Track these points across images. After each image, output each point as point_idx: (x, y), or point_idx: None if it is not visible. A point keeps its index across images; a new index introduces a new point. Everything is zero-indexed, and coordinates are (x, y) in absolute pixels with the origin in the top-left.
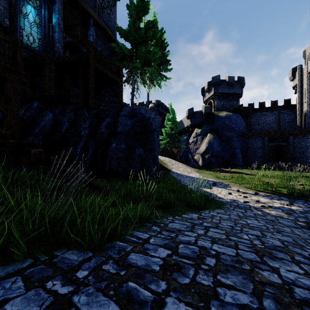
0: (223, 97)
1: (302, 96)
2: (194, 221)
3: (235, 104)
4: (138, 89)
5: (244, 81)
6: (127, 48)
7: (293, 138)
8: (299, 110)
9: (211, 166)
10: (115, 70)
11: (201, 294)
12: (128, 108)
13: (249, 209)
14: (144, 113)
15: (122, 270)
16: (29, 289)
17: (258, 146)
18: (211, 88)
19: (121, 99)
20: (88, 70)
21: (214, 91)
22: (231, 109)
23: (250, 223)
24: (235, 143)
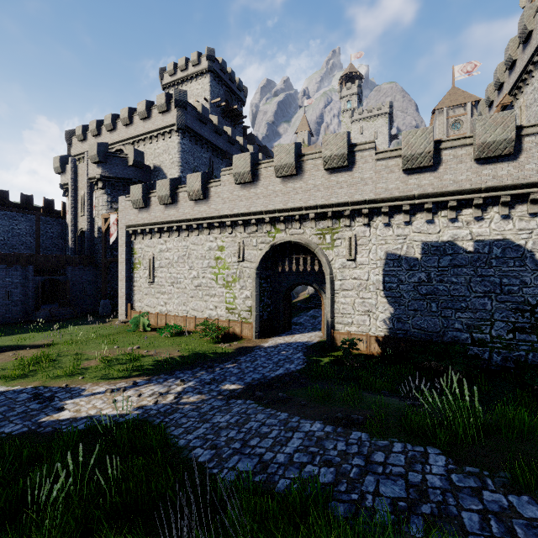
0: None
1: (76, 205)
2: (225, 452)
3: None
4: None
5: None
6: None
7: (73, 269)
8: (73, 224)
9: None
10: None
11: (345, 454)
12: None
13: (175, 408)
14: None
15: (342, 481)
16: (377, 509)
17: (16, 282)
18: None
19: None
20: None
21: None
22: None
23: (225, 420)
24: None
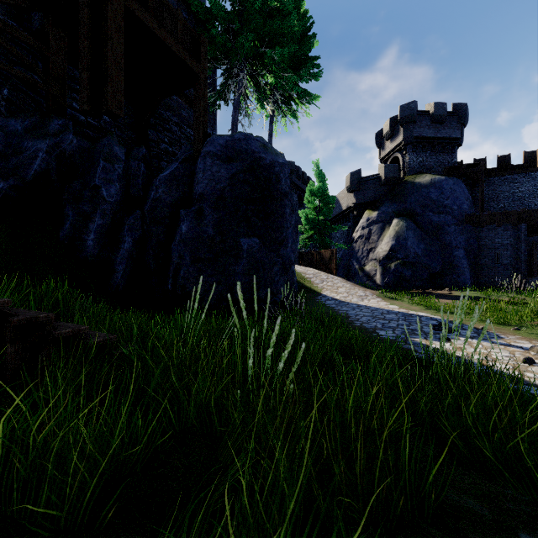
0: (422, 146)
1: None
2: None
3: (448, 160)
4: (248, 115)
5: (468, 112)
6: (220, 6)
7: None
8: None
9: (403, 285)
10: (189, 43)
11: None
12: (221, 137)
13: None
14: (261, 151)
15: None
16: None
17: (505, 243)
18: (397, 130)
19: (204, 116)
20: (104, 13)
21: (405, 134)
22: (440, 170)
23: None
24: (453, 238)
